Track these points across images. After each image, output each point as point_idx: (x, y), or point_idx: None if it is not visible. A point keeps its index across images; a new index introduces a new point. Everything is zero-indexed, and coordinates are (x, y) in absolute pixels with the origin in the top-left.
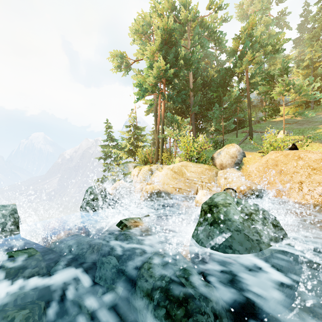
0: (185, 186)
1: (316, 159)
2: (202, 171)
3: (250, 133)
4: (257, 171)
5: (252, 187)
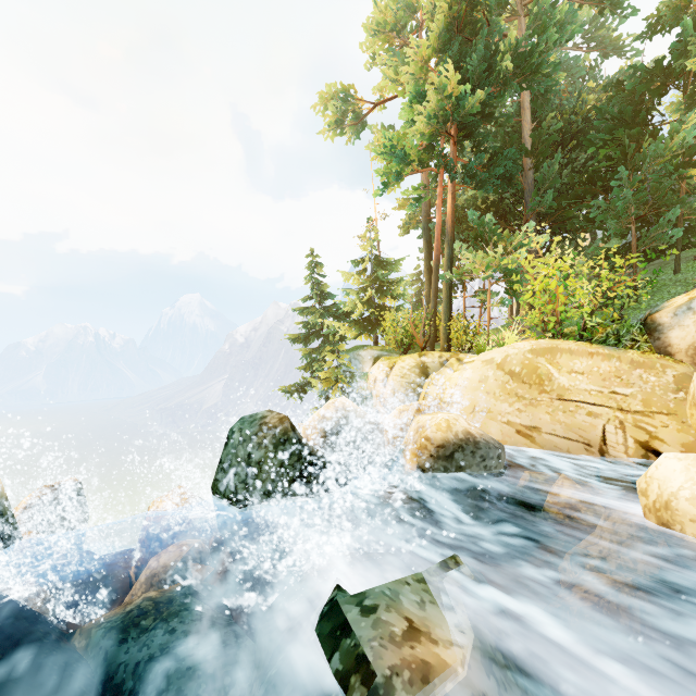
0: (553, 422)
1: None
2: (618, 373)
3: None
4: None
5: None
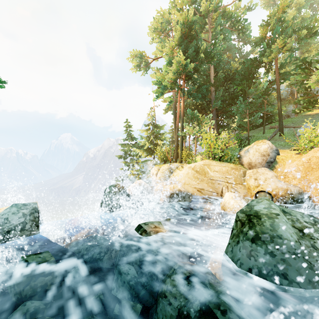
0: (208, 187)
1: None
2: (227, 171)
3: (280, 129)
4: (296, 171)
5: (290, 190)
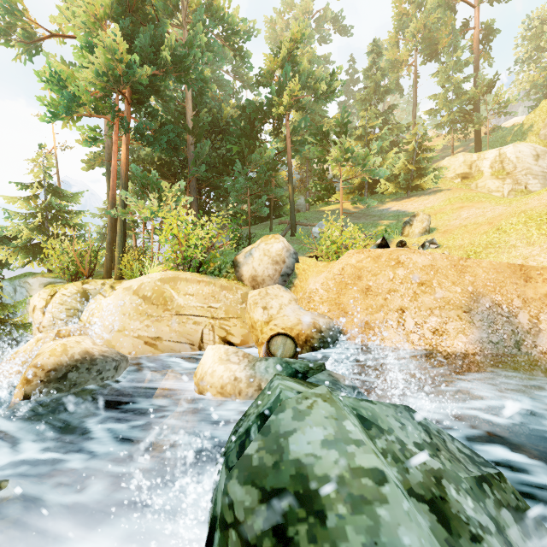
0: (172, 331)
1: (424, 265)
2: (213, 294)
3: (293, 225)
4: (324, 290)
5: (318, 325)
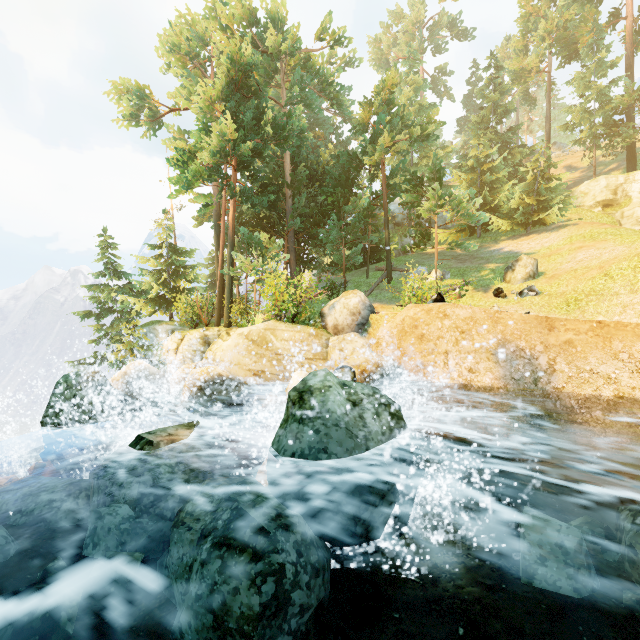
0: (272, 367)
1: (465, 317)
2: (303, 339)
3: (389, 272)
4: (389, 336)
5: (381, 364)
